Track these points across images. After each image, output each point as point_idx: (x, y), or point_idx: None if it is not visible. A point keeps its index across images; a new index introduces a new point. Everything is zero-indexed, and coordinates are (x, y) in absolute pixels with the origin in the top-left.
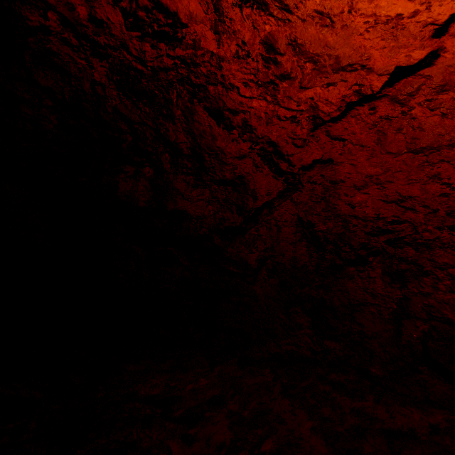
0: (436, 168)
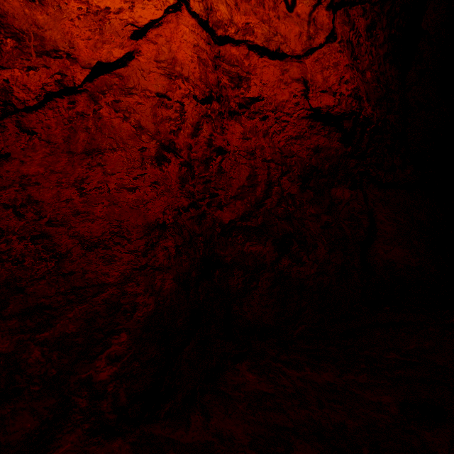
0: (91, 172)
